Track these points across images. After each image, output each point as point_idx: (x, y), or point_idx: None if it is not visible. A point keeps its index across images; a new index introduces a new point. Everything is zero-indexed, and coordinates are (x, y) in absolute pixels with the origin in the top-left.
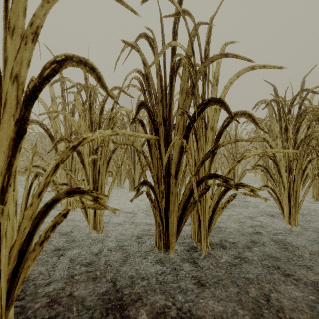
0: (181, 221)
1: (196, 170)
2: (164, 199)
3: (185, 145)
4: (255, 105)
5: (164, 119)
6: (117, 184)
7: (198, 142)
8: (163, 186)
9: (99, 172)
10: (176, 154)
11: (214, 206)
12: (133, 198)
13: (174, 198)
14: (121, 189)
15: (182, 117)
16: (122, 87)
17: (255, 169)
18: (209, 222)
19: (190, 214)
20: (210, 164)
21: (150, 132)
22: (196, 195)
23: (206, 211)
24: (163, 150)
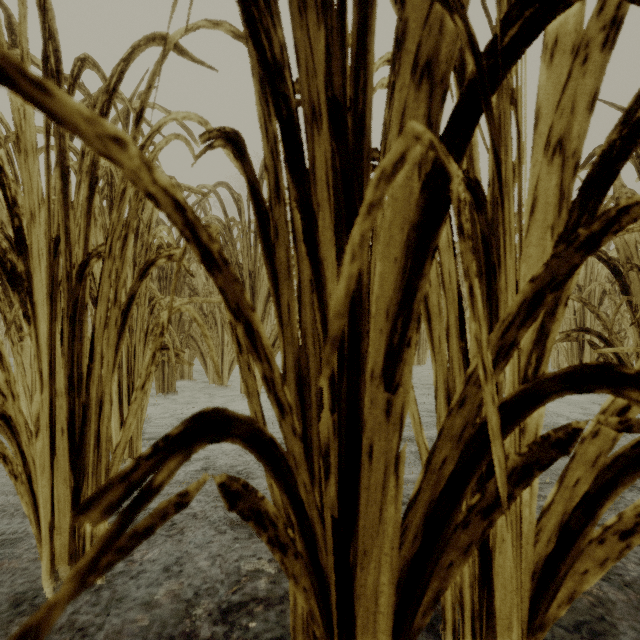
0: (417, 592)
1: (497, 343)
2: (333, 482)
3: (455, 200)
4: (589, 157)
5: (331, 108)
6: (214, 376)
7: (504, 204)
8: (329, 422)
9: (92, 349)
10: (389, 268)
11: (570, 516)
12: (66, 599)
13: (382, 480)
14: (224, 389)
15: (420, 83)
16: (175, 32)
17: (572, 340)
18: (537, 583)
19: (464, 563)
20: (543, 317)
21: (271, 178)
22: (500, 475)
23: (521, 531)
24: (326, 247)
